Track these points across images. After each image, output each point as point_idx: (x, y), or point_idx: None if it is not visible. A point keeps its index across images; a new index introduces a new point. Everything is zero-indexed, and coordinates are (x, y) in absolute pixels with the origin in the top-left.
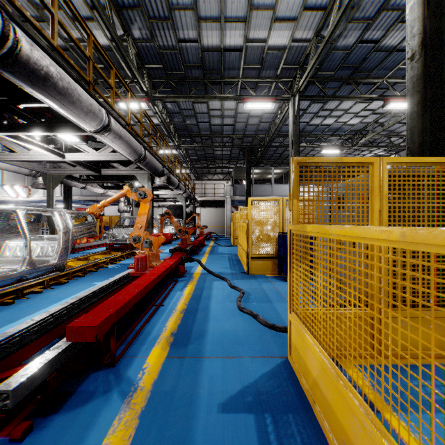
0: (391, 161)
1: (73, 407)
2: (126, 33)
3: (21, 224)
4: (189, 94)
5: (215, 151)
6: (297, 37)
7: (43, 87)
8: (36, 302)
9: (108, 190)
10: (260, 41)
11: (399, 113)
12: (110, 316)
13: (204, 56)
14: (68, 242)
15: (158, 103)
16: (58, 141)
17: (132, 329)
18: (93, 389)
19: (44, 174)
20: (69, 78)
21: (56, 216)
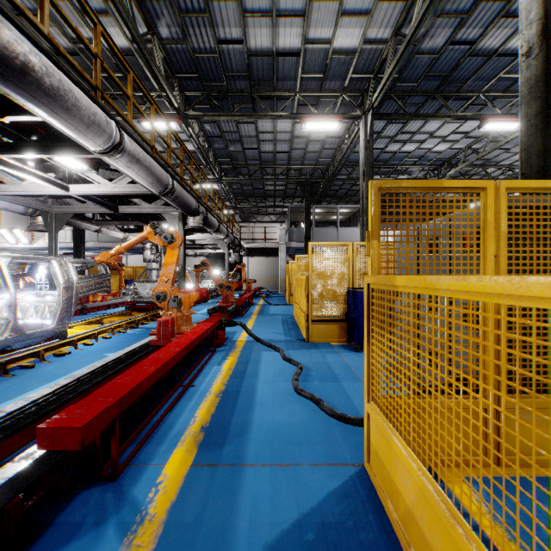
0: (511, 186)
1: (45, 549)
2: (150, 31)
3: (4, 277)
4: (232, 111)
5: (265, 186)
6: (371, 37)
7: (21, 85)
8: (23, 380)
9: (130, 234)
10: (323, 42)
11: (498, 137)
12: (108, 409)
13: (251, 62)
14: (71, 300)
15: (193, 124)
16: (59, 168)
17: (147, 421)
18: (80, 519)
19: (44, 213)
20: (60, 74)
21: (54, 266)
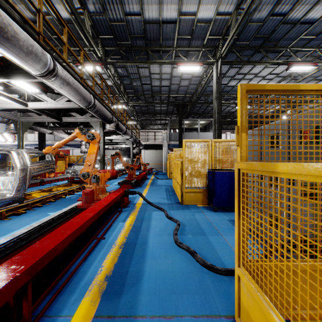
0: None
1: None
2: (82, 7)
3: None
4: (134, 59)
5: (155, 107)
6: (221, 11)
7: None
8: None
9: None
10: (191, 14)
11: (297, 76)
12: (16, 279)
13: (146, 28)
14: (25, 177)
15: (110, 68)
16: (20, 91)
17: (65, 271)
18: None
19: (15, 121)
20: (1, 11)
21: (14, 155)
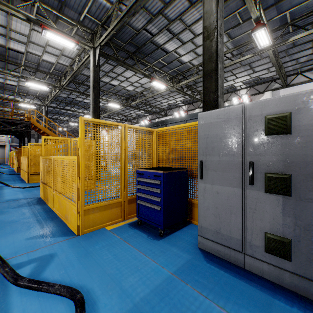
0: None
1: None
2: None
3: None
4: None
5: None
6: None
7: None
8: None
9: None
10: None
11: None
12: None
13: None
14: None
15: None
16: None
17: None
18: None
19: None
20: None
21: None
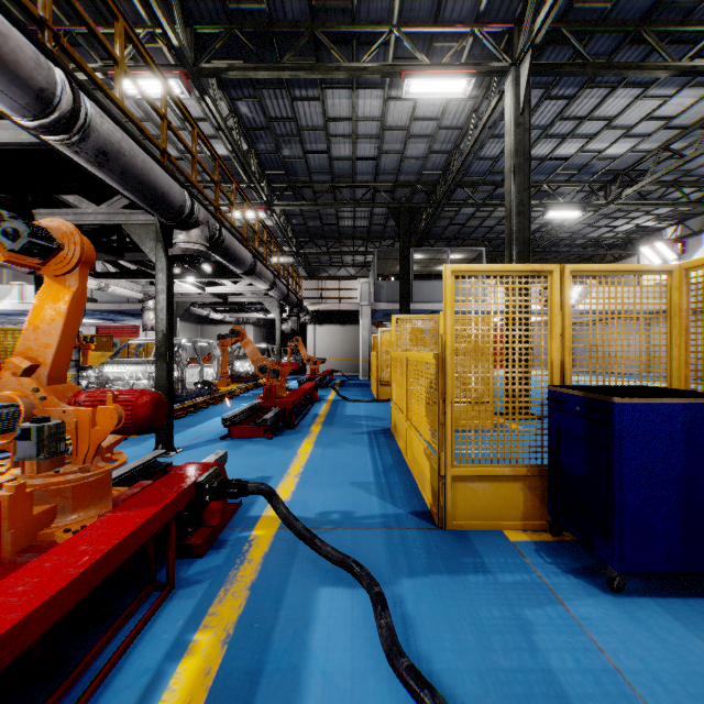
0: None
1: None
2: None
3: None
4: (279, 61)
5: (340, 221)
6: None
7: None
8: None
9: (110, 281)
10: None
11: None
12: None
13: None
14: None
15: (215, 96)
16: None
17: None
18: None
19: None
20: None
21: None
